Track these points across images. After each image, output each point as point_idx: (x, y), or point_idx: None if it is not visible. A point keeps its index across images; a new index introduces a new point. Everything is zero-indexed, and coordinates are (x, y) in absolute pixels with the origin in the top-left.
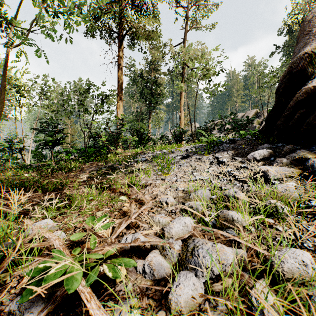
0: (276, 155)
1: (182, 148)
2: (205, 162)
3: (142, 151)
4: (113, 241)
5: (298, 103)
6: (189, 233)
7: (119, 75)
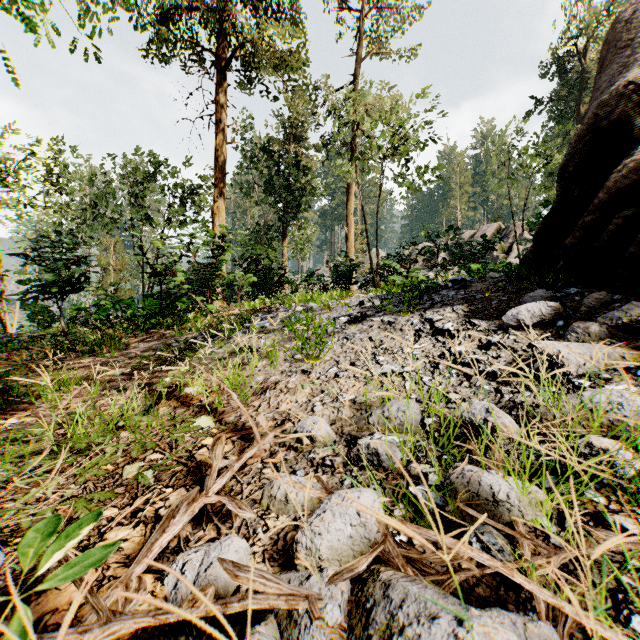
0: (569, 316)
1: (352, 300)
2: (404, 331)
3: (266, 305)
4: (133, 589)
5: (617, 195)
6: (371, 554)
7: (217, 143)
